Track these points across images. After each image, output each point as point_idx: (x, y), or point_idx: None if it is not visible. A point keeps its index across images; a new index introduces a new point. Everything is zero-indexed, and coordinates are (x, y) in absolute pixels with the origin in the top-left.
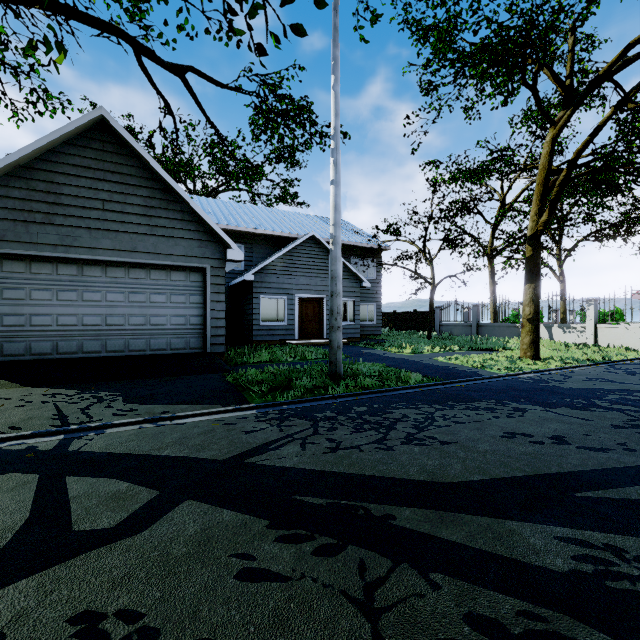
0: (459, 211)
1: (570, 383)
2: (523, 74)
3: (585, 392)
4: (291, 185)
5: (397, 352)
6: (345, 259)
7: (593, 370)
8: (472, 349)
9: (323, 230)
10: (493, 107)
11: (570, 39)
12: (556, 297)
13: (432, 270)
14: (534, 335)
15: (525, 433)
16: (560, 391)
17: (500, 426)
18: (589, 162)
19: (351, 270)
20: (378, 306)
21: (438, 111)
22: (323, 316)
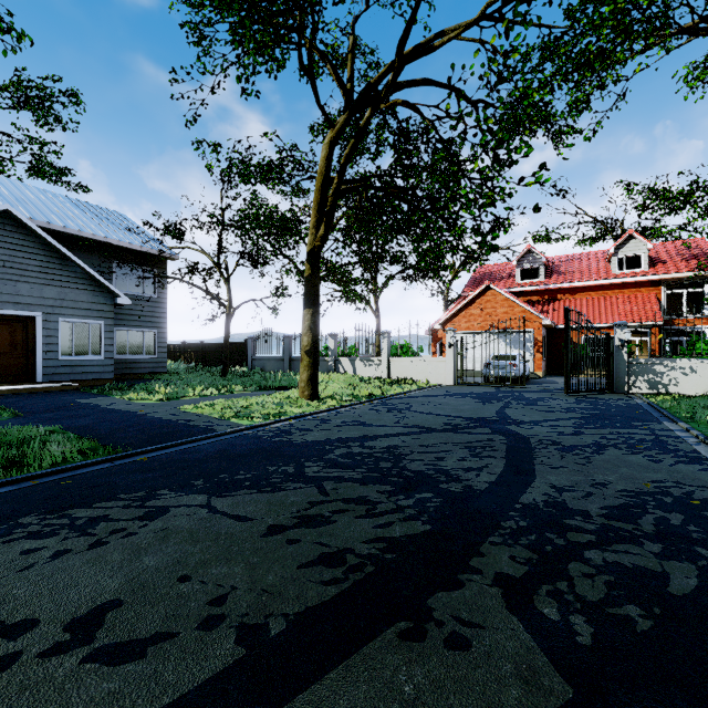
0: (280, 230)
1: (314, 433)
2: (299, 53)
3: (314, 448)
4: (56, 154)
5: (141, 399)
6: (103, 263)
7: (361, 409)
8: (264, 388)
9: (63, 215)
10: (248, 64)
11: (350, 38)
12: (359, 329)
13: (228, 290)
14: (312, 370)
15: (30, 617)
16: (284, 450)
17: (5, 598)
18: (365, 178)
19: (95, 277)
20: (162, 334)
21: (210, 72)
22: (35, 346)
